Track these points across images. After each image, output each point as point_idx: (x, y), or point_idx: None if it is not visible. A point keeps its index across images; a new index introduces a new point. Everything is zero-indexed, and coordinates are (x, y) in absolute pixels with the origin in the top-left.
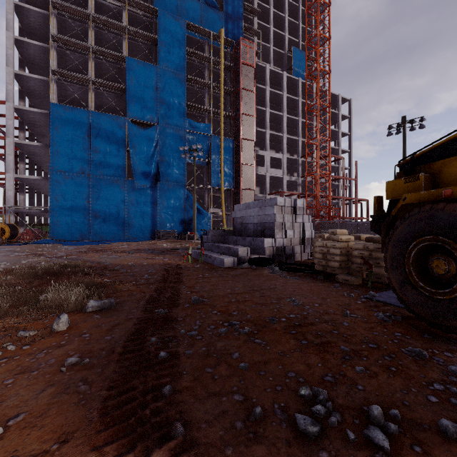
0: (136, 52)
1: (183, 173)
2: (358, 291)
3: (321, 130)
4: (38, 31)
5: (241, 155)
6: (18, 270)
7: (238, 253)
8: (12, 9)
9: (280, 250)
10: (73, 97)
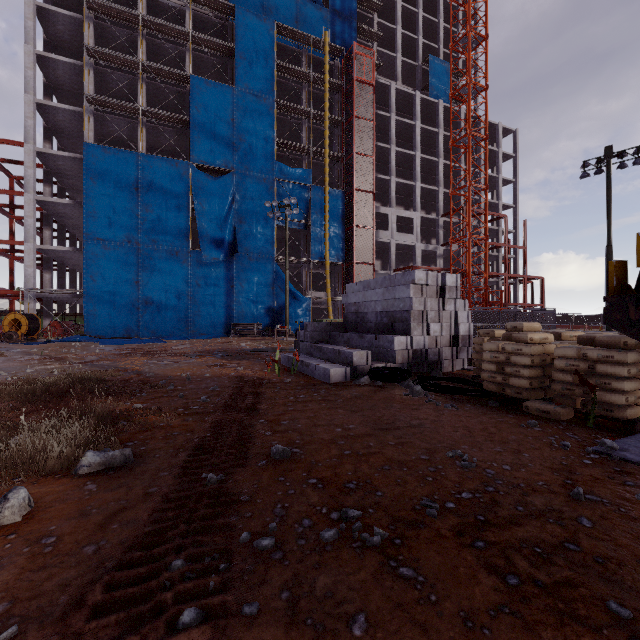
0: (205, 69)
1: (271, 240)
2: (575, 436)
3: (472, 176)
4: (70, 43)
5: (355, 213)
6: (7, 386)
7: (353, 360)
8: (33, 13)
9: (420, 356)
10: (117, 135)
